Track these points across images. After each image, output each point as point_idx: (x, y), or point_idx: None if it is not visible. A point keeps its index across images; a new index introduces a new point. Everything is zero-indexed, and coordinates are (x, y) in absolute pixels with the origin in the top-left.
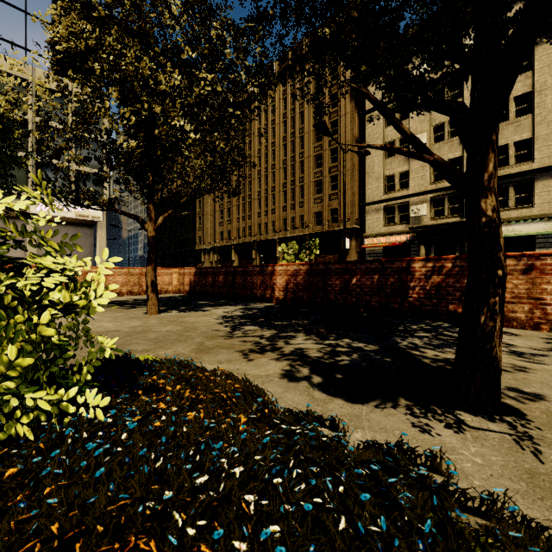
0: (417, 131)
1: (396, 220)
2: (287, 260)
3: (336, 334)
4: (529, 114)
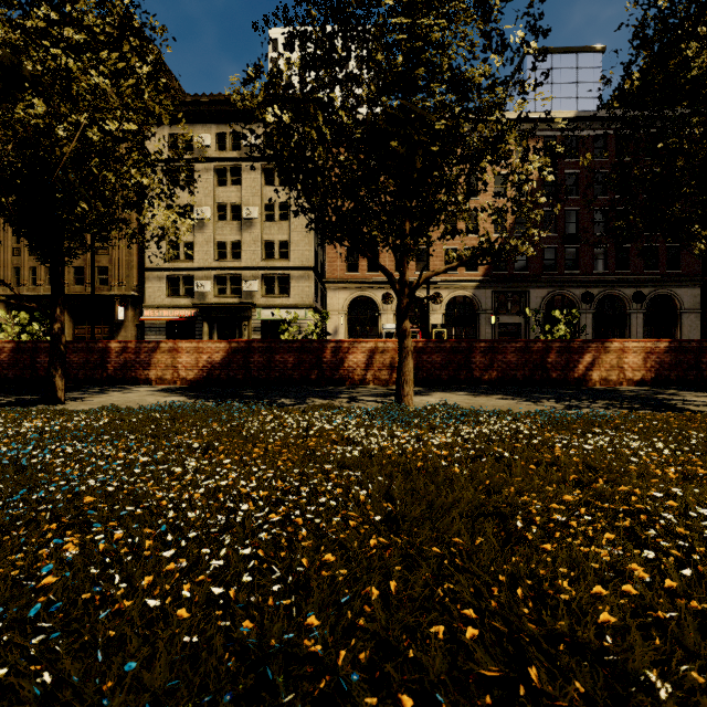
0: (203, 203)
1: (181, 292)
2: (9, 333)
3: (16, 395)
4: (287, 220)
